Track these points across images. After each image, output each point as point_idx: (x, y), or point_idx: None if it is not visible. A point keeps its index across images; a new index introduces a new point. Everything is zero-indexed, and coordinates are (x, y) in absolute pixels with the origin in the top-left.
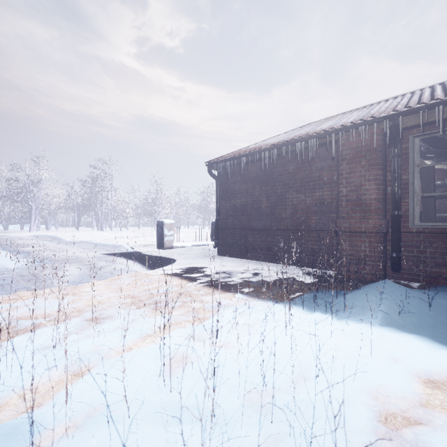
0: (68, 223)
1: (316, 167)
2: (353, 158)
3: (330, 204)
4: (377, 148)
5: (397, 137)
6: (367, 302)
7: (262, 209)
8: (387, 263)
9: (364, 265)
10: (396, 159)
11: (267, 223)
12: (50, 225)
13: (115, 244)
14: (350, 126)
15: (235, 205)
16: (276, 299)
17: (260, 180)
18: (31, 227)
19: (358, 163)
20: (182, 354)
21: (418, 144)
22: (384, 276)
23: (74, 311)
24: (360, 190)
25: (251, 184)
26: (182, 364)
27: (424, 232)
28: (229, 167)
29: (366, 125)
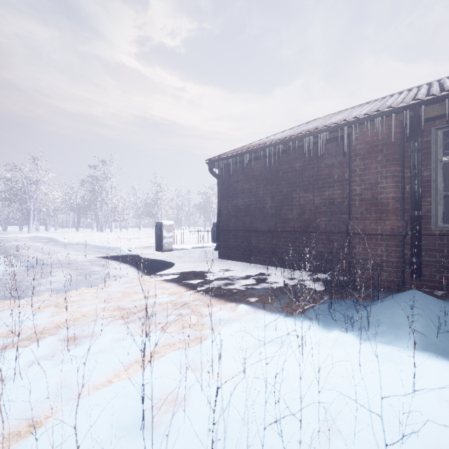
0: (68, 224)
1: (325, 164)
2: (367, 153)
3: (341, 204)
4: (395, 142)
5: (418, 129)
6: (395, 319)
7: (266, 209)
8: (405, 269)
9: (381, 271)
10: (416, 154)
11: (271, 225)
12: (50, 226)
13: (112, 246)
14: (365, 118)
15: (237, 205)
16: (286, 311)
17: (264, 178)
18: (29, 228)
19: (374, 158)
20: (173, 391)
21: (441, 137)
22: (403, 284)
23: (52, 327)
24: (376, 188)
25: (255, 182)
26: (172, 409)
27: (448, 234)
28: (231, 164)
29: (382, 116)
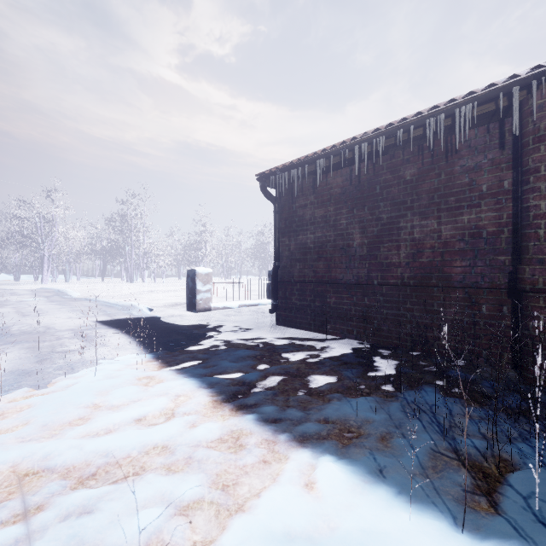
0: (94, 273)
1: (462, 166)
2: None
3: (496, 236)
4: None
5: None
6: None
7: (352, 248)
8: None
9: None
10: None
11: (362, 274)
12: (70, 275)
13: (126, 304)
14: None
15: (304, 244)
16: (443, 495)
17: (348, 199)
18: (43, 277)
19: None
20: None
21: None
22: None
23: None
24: None
25: (333, 206)
26: None
27: None
28: (295, 178)
29: None
